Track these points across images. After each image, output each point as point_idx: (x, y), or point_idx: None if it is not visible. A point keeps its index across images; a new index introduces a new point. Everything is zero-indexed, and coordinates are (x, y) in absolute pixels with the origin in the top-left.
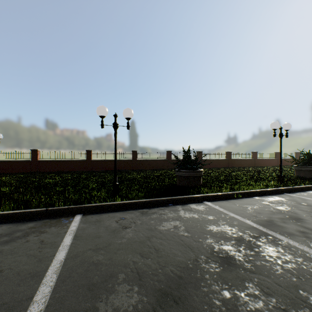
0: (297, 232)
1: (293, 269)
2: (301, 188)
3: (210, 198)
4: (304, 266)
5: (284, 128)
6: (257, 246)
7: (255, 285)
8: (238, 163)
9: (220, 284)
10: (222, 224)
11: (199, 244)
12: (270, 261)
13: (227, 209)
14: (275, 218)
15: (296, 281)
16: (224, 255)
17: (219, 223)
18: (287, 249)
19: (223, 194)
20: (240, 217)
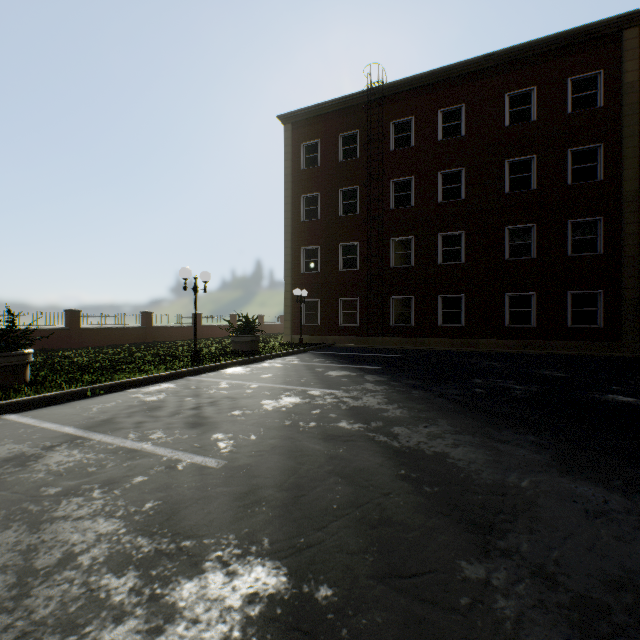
0: (131, 425)
1: (65, 469)
2: (214, 367)
3: (24, 405)
4: (86, 461)
5: (203, 278)
6: (38, 459)
7: None
8: (166, 334)
9: None
10: (3, 444)
11: None
12: (39, 470)
13: (47, 419)
14: (123, 414)
15: (53, 479)
16: None
17: None
18: (89, 448)
19: (61, 393)
20: (59, 425)
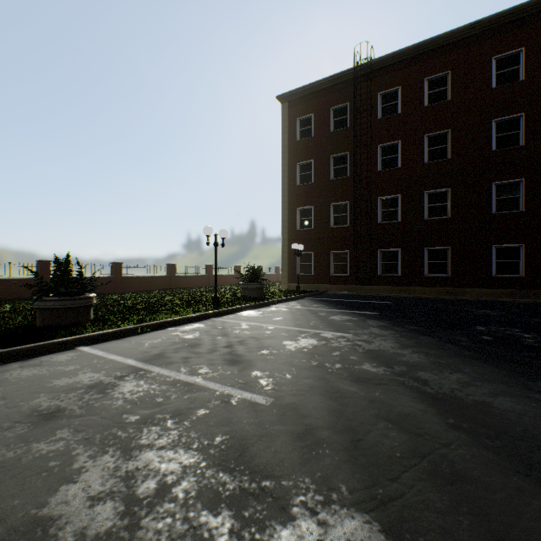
0: (180, 360)
1: (137, 398)
2: (232, 310)
3: (93, 339)
4: (153, 391)
5: (221, 235)
6: (113, 387)
7: (70, 429)
8: (185, 282)
9: (13, 446)
10: (84, 373)
11: (13, 410)
12: (117, 398)
13: (112, 351)
14: (170, 349)
15: (130, 407)
16: (51, 411)
17: (80, 372)
18: (151, 379)
19: (119, 330)
20: (122, 357)
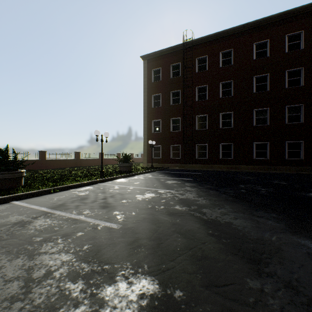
0: (73, 207)
1: (43, 228)
2: (111, 179)
3: (21, 197)
4: (53, 224)
5: (105, 135)
6: (30, 223)
7: None
8: (86, 163)
9: None
10: (13, 216)
11: None
12: (31, 229)
13: (33, 203)
14: (69, 201)
15: (38, 233)
16: None
17: (11, 215)
18: (54, 218)
19: (39, 191)
20: (39, 206)
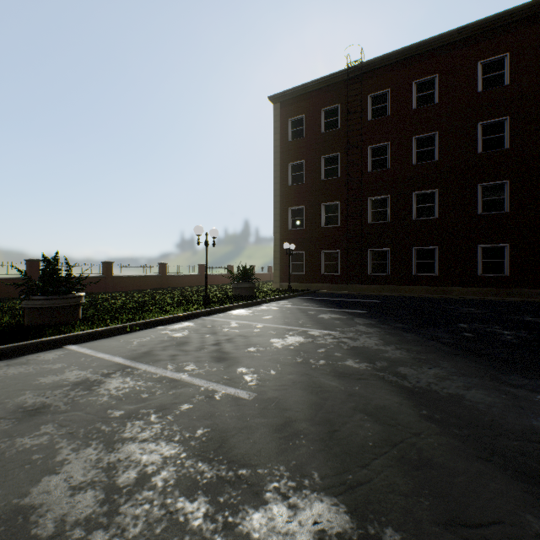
0: (167, 357)
1: (123, 394)
2: (222, 309)
3: (81, 338)
4: (138, 388)
5: (212, 235)
6: (100, 384)
7: (54, 424)
8: (178, 281)
9: None
10: (71, 370)
11: None
12: (102, 394)
13: (100, 350)
14: (158, 347)
15: (115, 403)
16: (36, 407)
17: (67, 370)
18: (138, 376)
19: (108, 329)
20: (110, 355)
